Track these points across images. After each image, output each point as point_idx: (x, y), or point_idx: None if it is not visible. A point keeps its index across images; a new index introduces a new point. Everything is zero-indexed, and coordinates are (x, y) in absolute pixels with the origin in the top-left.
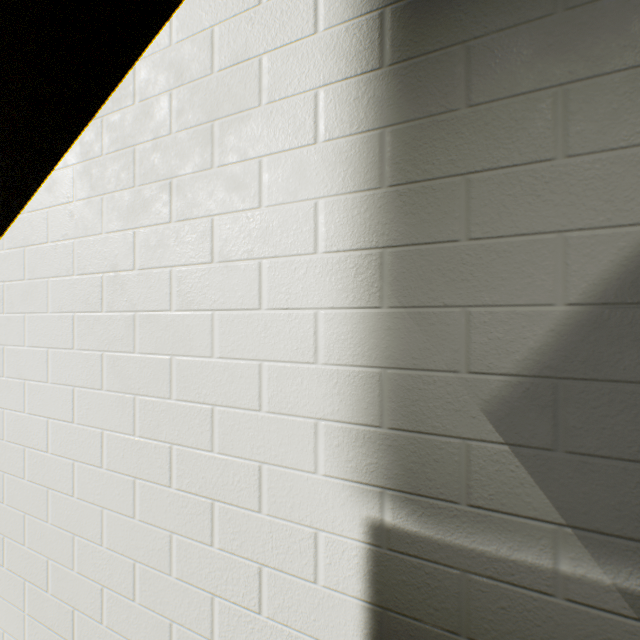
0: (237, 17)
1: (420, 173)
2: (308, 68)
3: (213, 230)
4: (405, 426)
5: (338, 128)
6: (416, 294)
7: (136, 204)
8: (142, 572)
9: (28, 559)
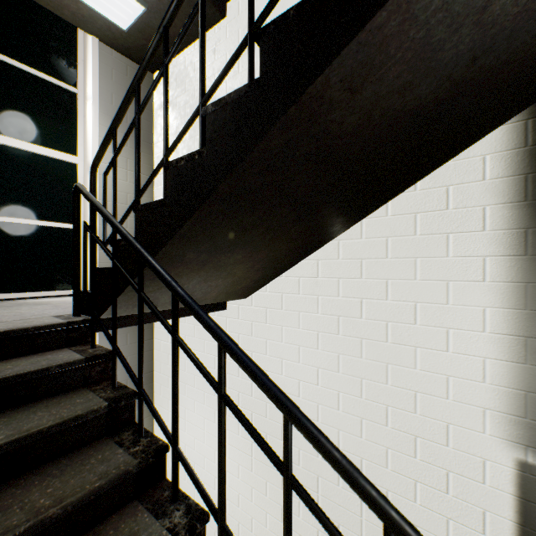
0: (432, 212)
1: None
2: (478, 246)
3: (415, 309)
4: None
5: (498, 277)
6: None
7: (362, 287)
8: (366, 464)
9: None
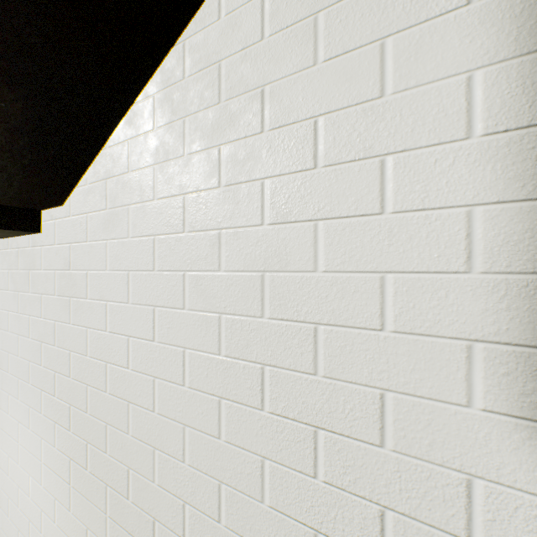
0: None
1: None
2: None
3: (316, 132)
4: None
5: None
6: None
7: (221, 120)
8: (228, 494)
9: (109, 466)
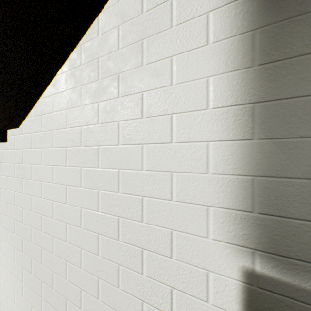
0: None
1: (281, 55)
2: (202, 1)
3: (143, 100)
4: (270, 212)
5: (222, 34)
6: (278, 130)
7: (99, 89)
8: (102, 284)
9: (43, 271)
